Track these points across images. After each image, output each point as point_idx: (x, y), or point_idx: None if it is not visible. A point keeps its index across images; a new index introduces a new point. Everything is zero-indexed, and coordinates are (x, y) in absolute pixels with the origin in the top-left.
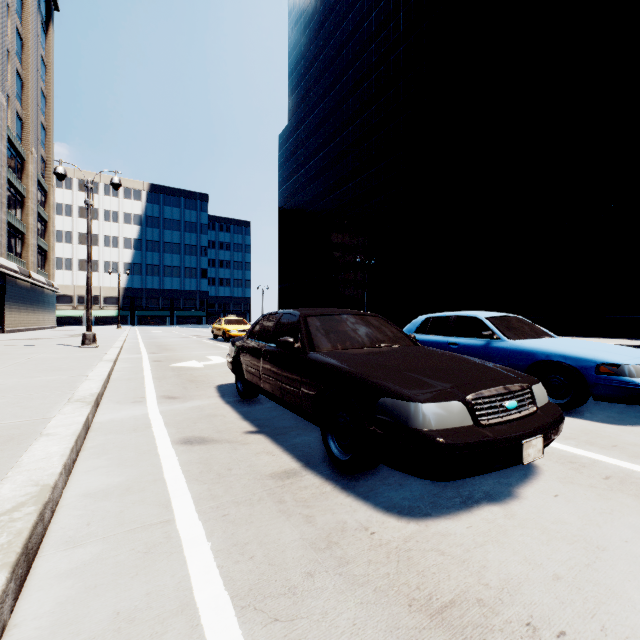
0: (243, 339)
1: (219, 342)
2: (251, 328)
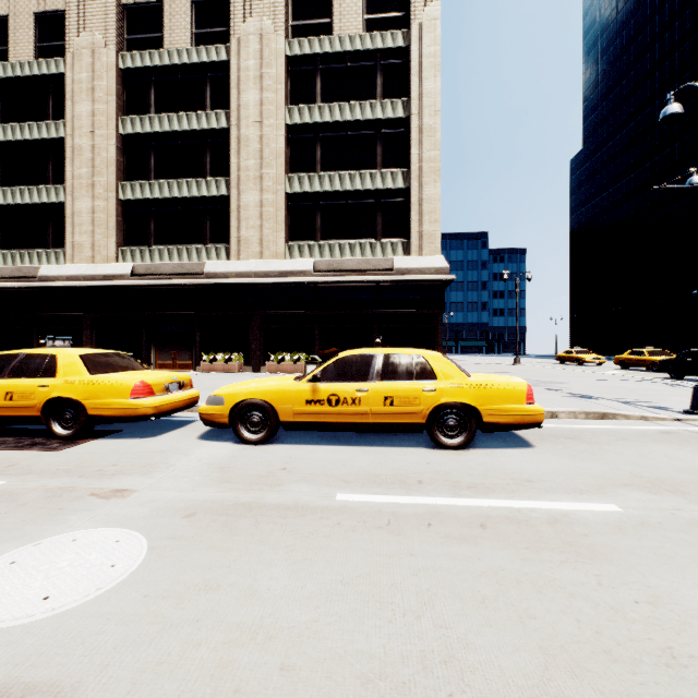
0: (675, 359)
1: (575, 366)
2: (679, 355)
